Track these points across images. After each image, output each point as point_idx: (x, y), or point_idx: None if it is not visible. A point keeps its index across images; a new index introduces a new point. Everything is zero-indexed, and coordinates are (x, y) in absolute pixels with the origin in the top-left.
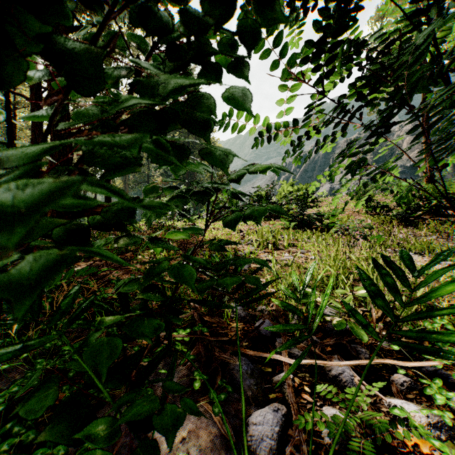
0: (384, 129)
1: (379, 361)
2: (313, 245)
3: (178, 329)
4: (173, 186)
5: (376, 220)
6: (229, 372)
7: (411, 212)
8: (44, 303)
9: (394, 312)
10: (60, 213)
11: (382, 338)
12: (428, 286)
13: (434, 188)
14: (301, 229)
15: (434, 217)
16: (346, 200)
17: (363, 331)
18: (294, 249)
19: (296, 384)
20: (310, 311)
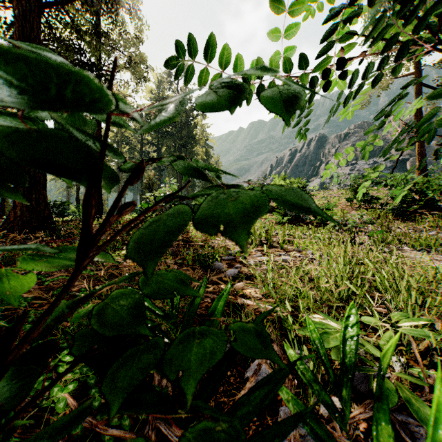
0: None
1: None
2: (311, 243)
3: None
4: None
5: (371, 214)
6: None
7: (407, 206)
8: None
9: (440, 346)
10: (31, 207)
11: None
12: None
13: (429, 181)
14: (294, 223)
15: (430, 211)
16: (338, 194)
17: (429, 408)
18: (290, 246)
19: None
20: None
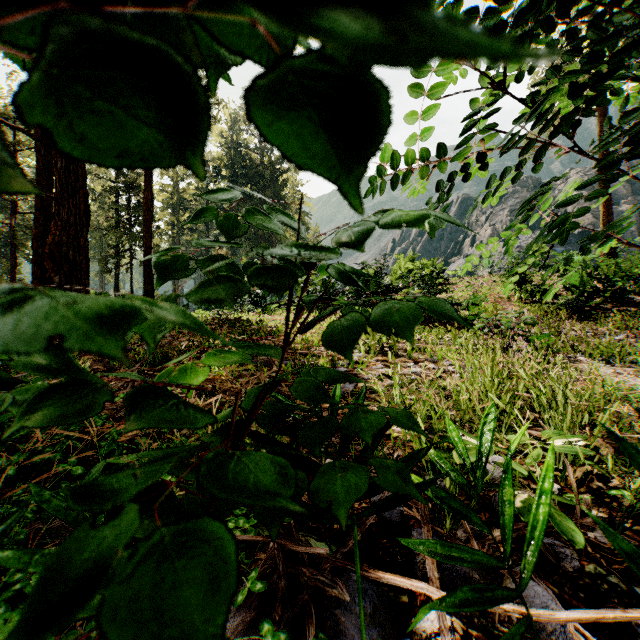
0: (638, 146)
1: (638, 614)
2: (450, 350)
3: (237, 511)
4: (217, 258)
5: (536, 310)
6: (331, 613)
7: (587, 299)
8: (6, 463)
9: (602, 471)
10: None
11: (594, 524)
12: (636, 417)
13: (617, 264)
14: (427, 324)
15: (619, 307)
16: (489, 281)
17: (572, 522)
18: (421, 355)
19: (457, 636)
20: (508, 525)
